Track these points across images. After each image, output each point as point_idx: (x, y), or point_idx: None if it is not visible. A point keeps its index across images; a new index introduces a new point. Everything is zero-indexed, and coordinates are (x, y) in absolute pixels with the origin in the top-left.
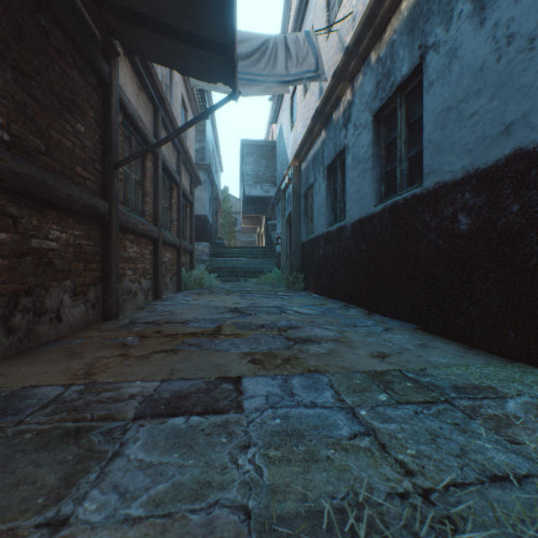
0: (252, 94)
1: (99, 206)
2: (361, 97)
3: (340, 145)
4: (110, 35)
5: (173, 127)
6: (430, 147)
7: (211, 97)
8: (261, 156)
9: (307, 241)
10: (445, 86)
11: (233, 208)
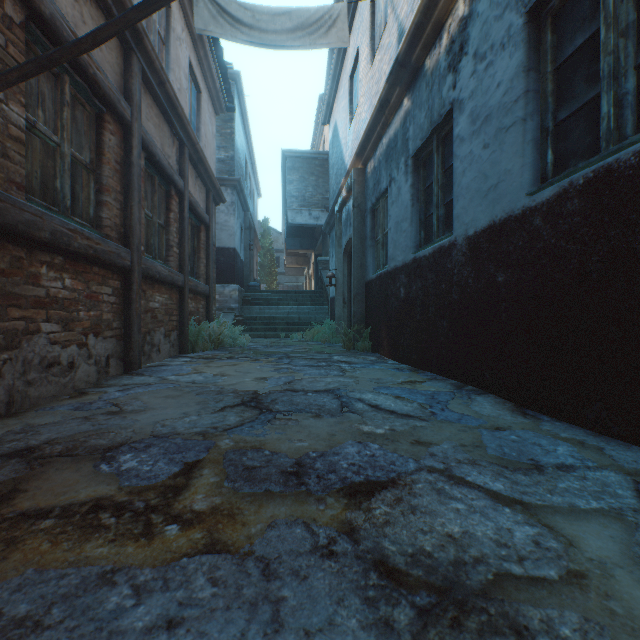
0: (292, 47)
1: None
2: None
3: (440, 105)
4: None
5: (167, 95)
6: None
7: (242, 90)
8: (309, 172)
9: (376, 278)
10: None
11: (274, 244)
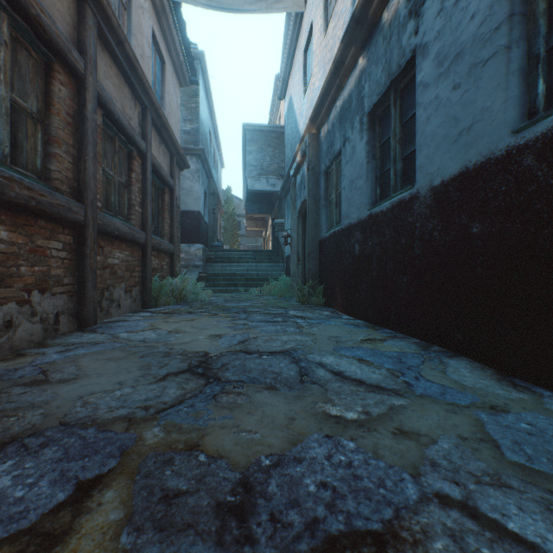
0: (249, 11)
1: None
2: None
3: (400, 55)
4: None
5: (126, 55)
6: None
7: (206, 69)
8: (267, 144)
9: (329, 236)
10: None
11: (236, 210)
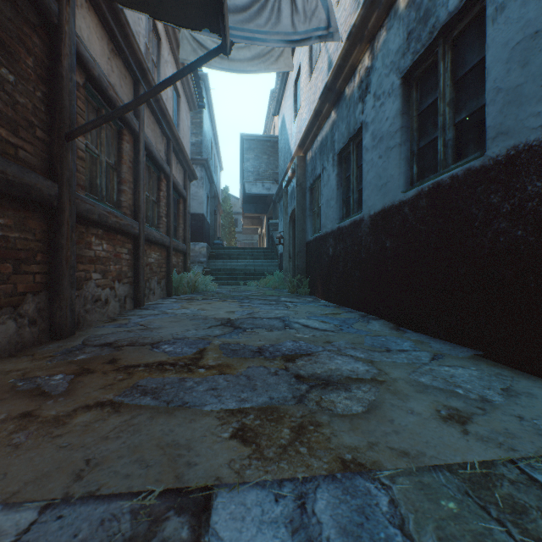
0: (251, 71)
1: (40, 186)
2: (384, 59)
3: (354, 123)
4: None
5: (160, 107)
6: (500, 98)
7: (209, 88)
8: (262, 152)
9: (313, 240)
10: (528, 2)
11: (233, 208)
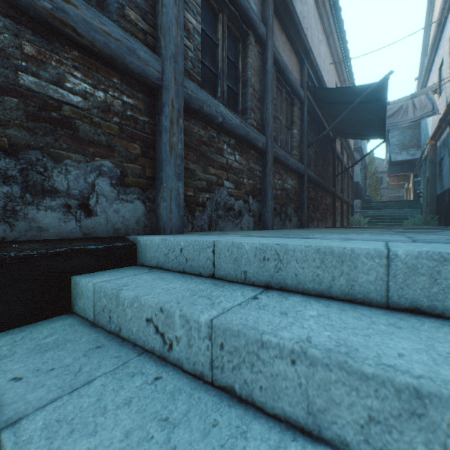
0: None
1: (333, 190)
2: None
3: None
4: (336, 135)
5: (347, 145)
6: None
7: None
8: (406, 128)
9: (439, 194)
10: None
11: (377, 168)
